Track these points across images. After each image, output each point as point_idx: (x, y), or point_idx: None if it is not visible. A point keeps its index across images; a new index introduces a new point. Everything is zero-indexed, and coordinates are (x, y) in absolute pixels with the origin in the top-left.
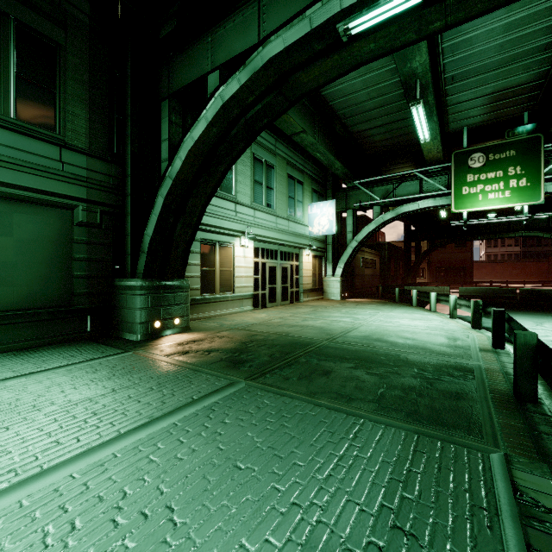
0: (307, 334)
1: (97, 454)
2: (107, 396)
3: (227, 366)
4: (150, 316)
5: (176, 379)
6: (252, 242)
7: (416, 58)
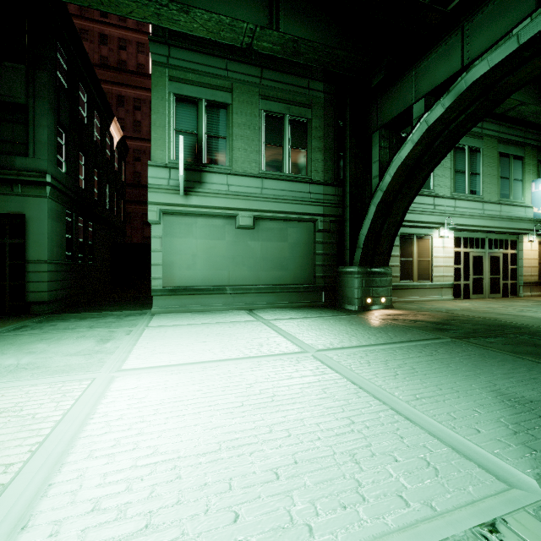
0: (521, 321)
1: (365, 348)
2: (355, 331)
3: (432, 330)
4: (364, 294)
5: (394, 331)
6: (452, 232)
7: None
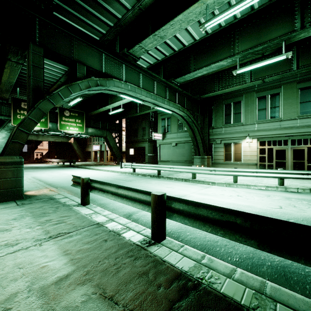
0: None
1: None
2: None
3: None
4: (196, 164)
5: None
6: (255, 139)
7: (222, 63)
